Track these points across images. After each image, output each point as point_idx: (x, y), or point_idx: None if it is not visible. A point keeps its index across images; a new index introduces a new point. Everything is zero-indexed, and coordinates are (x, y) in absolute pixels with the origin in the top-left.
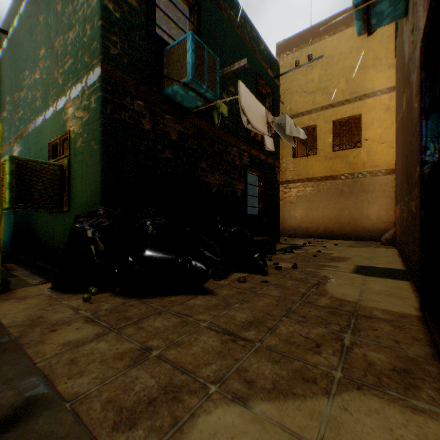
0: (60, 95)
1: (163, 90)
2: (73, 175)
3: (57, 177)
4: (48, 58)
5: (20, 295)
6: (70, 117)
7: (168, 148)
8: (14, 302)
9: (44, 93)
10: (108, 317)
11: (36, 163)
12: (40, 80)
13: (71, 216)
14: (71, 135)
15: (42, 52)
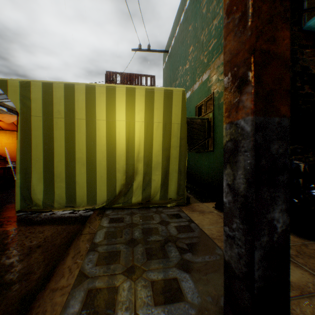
0: (205, 70)
1: (303, 25)
2: (216, 124)
3: (205, 127)
4: (194, 50)
5: (198, 209)
6: (213, 83)
7: (306, 84)
8: (199, 214)
9: (191, 75)
10: (304, 261)
11: (194, 119)
12: (188, 68)
13: (215, 155)
14: (214, 95)
15: (190, 49)
